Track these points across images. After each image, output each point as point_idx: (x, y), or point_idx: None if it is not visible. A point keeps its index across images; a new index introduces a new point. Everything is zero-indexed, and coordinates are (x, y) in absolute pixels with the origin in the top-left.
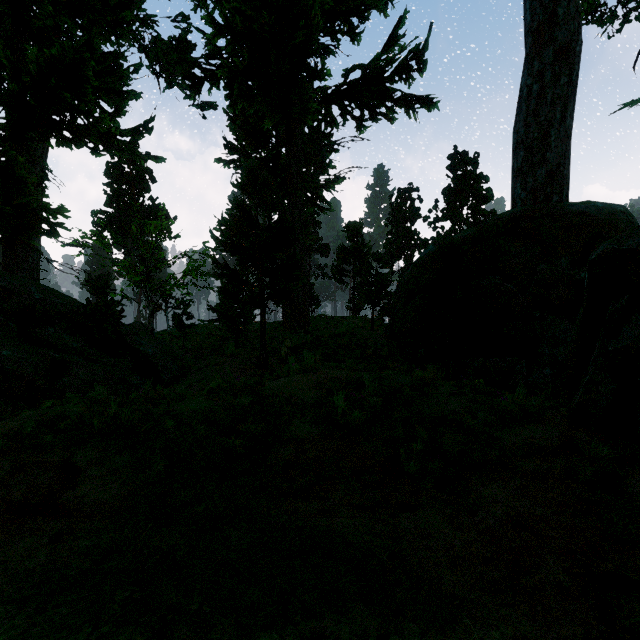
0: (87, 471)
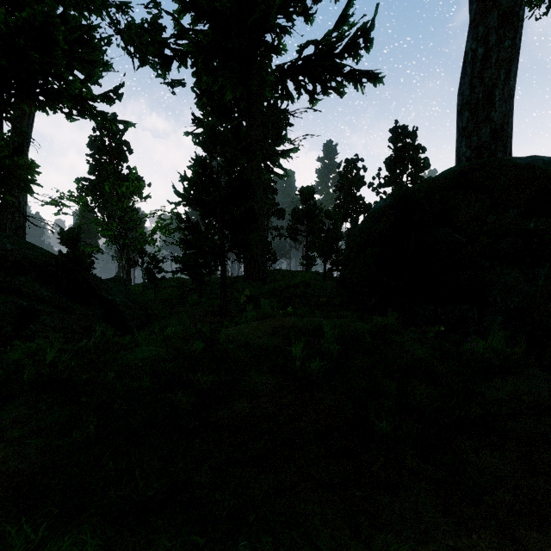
0: (7, 432)
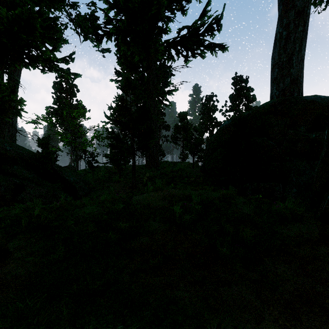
0: (14, 254)
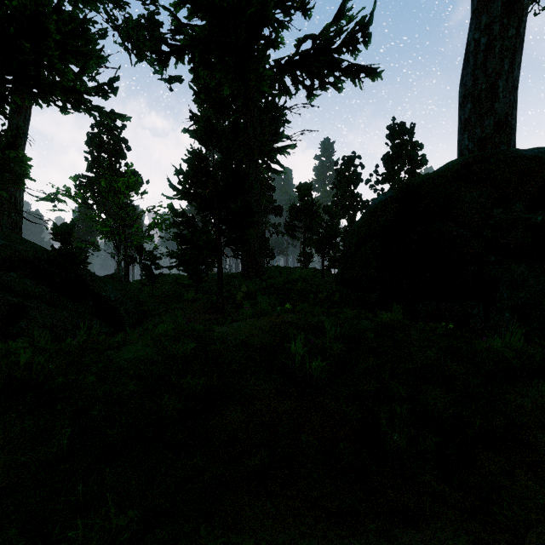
0: None
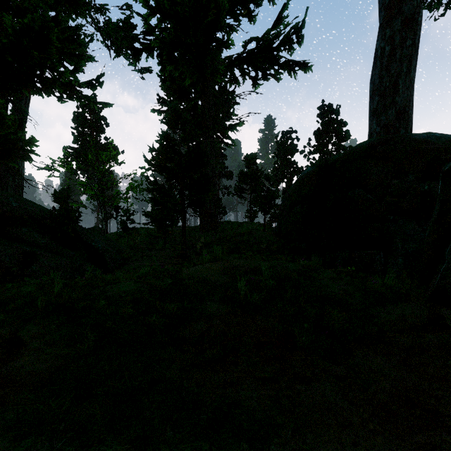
0: (28, 344)
